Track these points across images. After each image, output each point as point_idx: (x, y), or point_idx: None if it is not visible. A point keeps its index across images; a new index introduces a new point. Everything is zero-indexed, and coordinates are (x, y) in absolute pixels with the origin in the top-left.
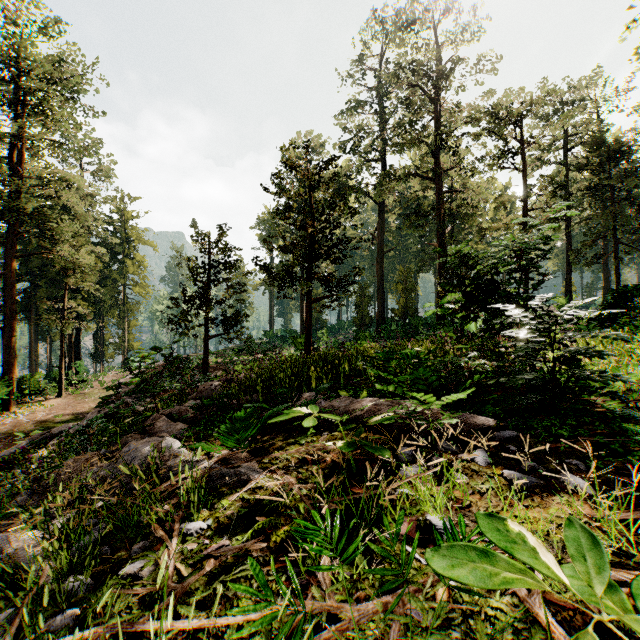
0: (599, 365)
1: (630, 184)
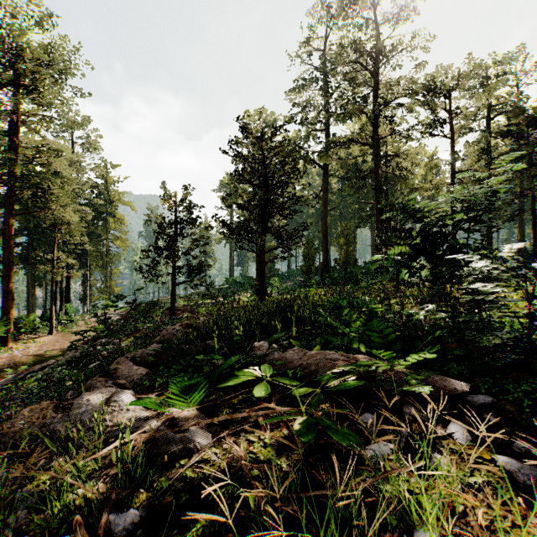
0: None
1: None
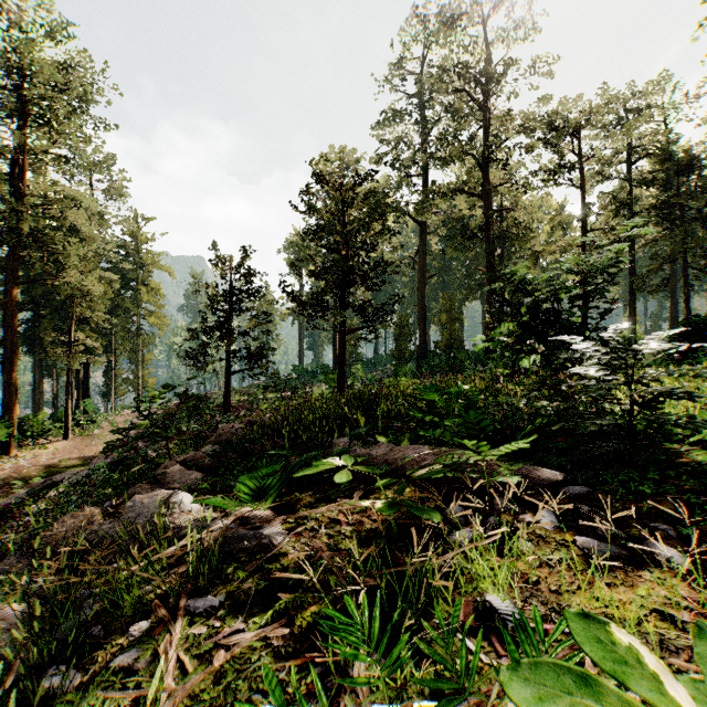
0: (677, 406)
1: (702, 202)
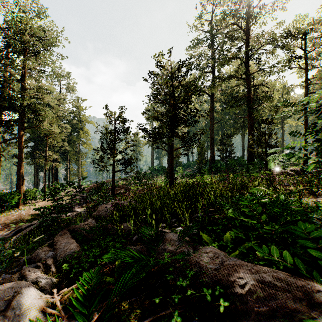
0: None
1: None
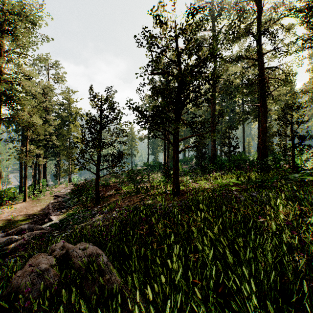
0: None
1: None
